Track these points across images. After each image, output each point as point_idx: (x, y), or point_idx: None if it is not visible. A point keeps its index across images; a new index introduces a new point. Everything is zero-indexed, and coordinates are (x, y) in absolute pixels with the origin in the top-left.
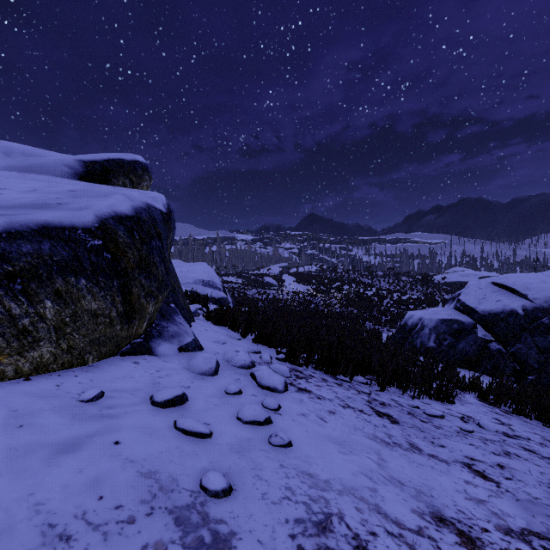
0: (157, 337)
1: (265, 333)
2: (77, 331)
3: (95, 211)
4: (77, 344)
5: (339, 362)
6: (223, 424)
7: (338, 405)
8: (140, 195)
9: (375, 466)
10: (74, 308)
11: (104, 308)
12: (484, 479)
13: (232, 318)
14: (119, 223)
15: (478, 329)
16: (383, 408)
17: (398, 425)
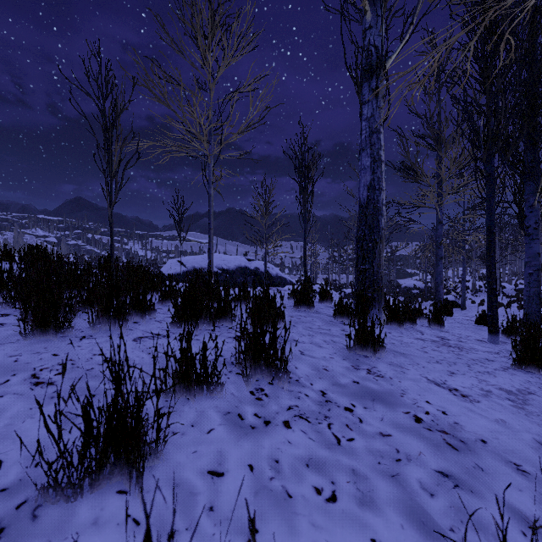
0: None
1: None
2: None
3: None
4: None
5: None
6: None
7: None
8: None
9: None
10: None
11: None
12: None
13: None
14: None
15: None
16: None
17: None
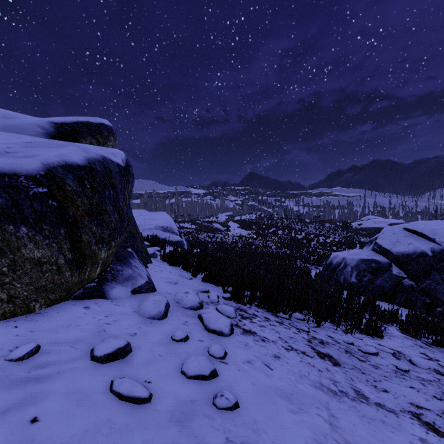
0: (111, 280)
1: (213, 273)
2: (18, 280)
3: (43, 159)
4: (20, 293)
5: (279, 301)
6: (166, 382)
7: (281, 347)
8: (97, 148)
9: (327, 427)
10: (12, 258)
11: (49, 255)
12: (437, 434)
13: (185, 259)
14: (69, 172)
15: (393, 268)
16: (323, 348)
17: (340, 368)
